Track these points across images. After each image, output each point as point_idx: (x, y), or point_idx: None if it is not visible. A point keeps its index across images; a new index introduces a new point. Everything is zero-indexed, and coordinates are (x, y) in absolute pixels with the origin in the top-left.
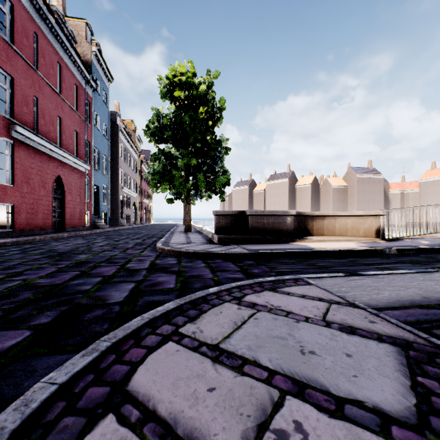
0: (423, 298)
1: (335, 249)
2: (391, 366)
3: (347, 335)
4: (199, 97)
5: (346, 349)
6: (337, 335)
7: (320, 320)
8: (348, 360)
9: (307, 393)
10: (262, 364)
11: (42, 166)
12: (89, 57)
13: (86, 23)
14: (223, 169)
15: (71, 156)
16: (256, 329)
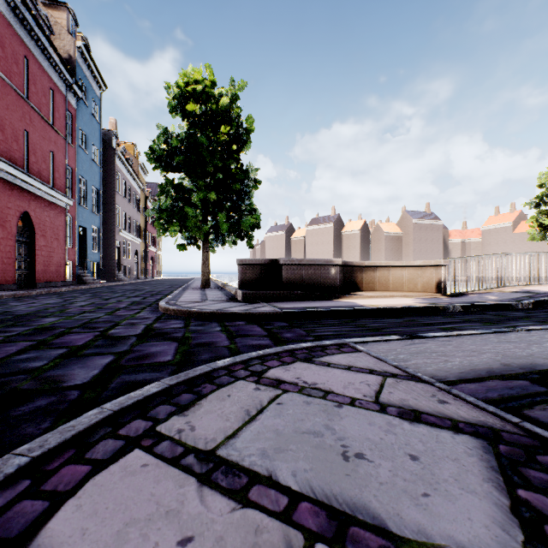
0: (502, 366)
1: (389, 306)
2: (477, 473)
3: (410, 424)
4: (219, 114)
5: (410, 447)
6: (396, 425)
7: (372, 402)
8: (414, 466)
9: (351, 535)
10: (280, 481)
11: (1, 197)
12: (72, 54)
13: (67, 9)
14: (251, 207)
15: (44, 185)
16: (278, 421)
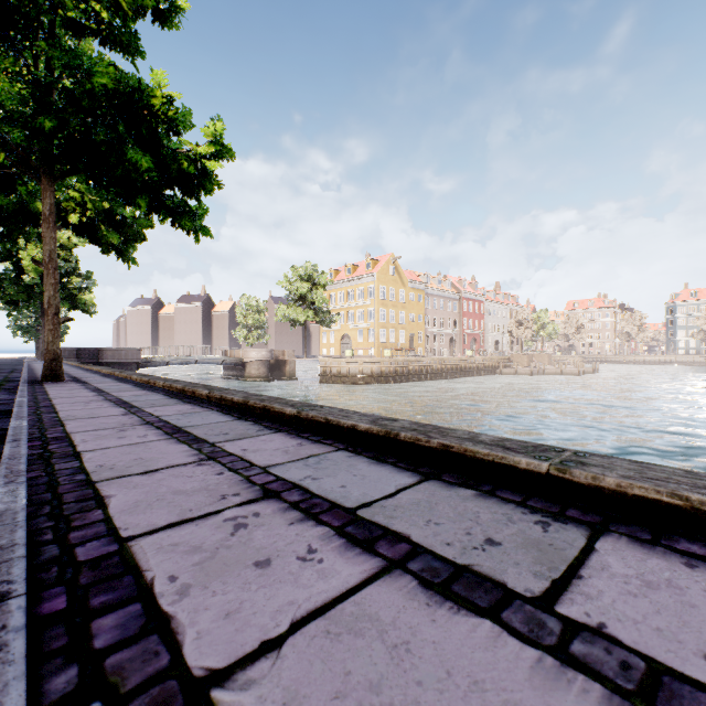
0: None
1: None
2: None
3: None
4: None
5: None
6: None
7: None
8: None
9: None
10: None
11: None
12: None
13: None
14: (65, 324)
15: None
16: None
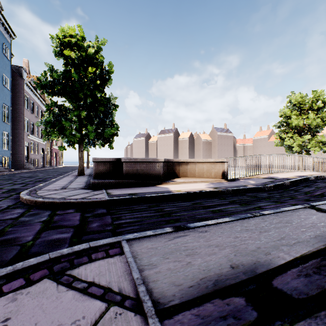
0: (231, 269)
1: (188, 191)
2: None
3: None
4: (88, 59)
5: None
6: None
7: None
8: None
9: None
10: None
11: None
12: None
13: None
14: (112, 122)
15: None
16: None
